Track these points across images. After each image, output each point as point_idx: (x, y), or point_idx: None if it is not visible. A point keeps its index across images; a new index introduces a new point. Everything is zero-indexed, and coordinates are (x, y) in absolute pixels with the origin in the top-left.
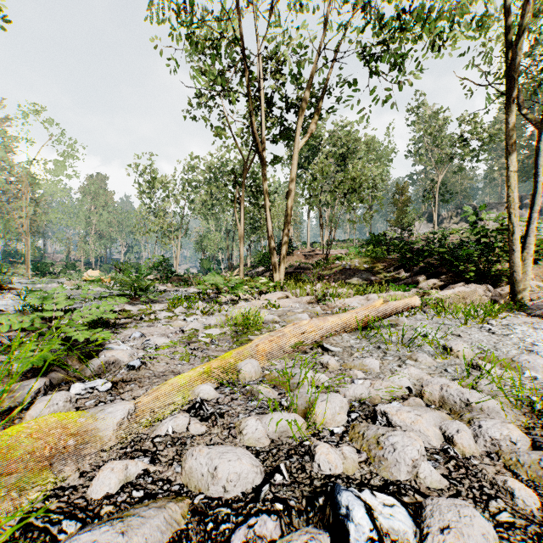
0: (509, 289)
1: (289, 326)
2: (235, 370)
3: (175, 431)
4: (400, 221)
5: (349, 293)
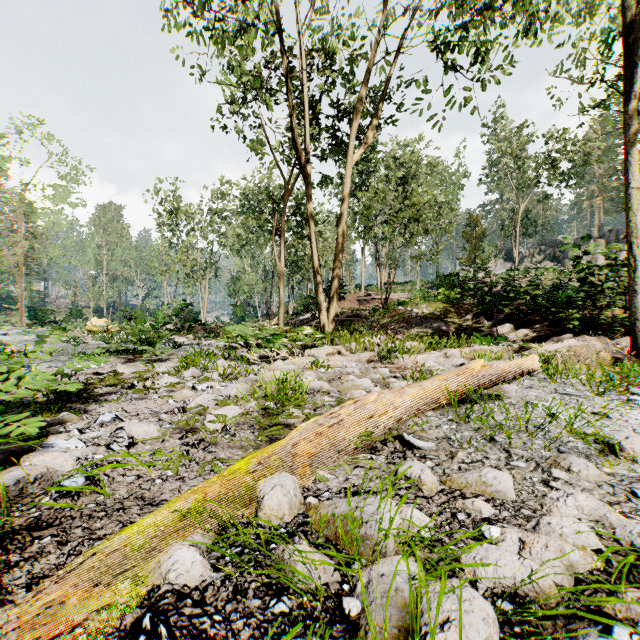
0: (629, 343)
1: (347, 403)
2: (254, 495)
3: None
4: (473, 258)
5: (420, 347)
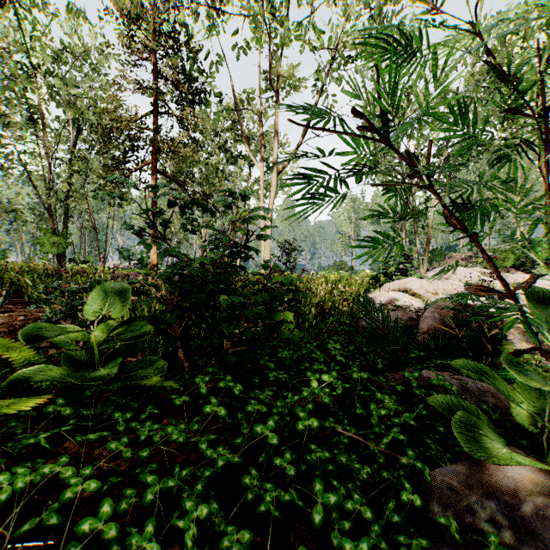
0: None
1: None
2: None
3: None
4: None
5: None
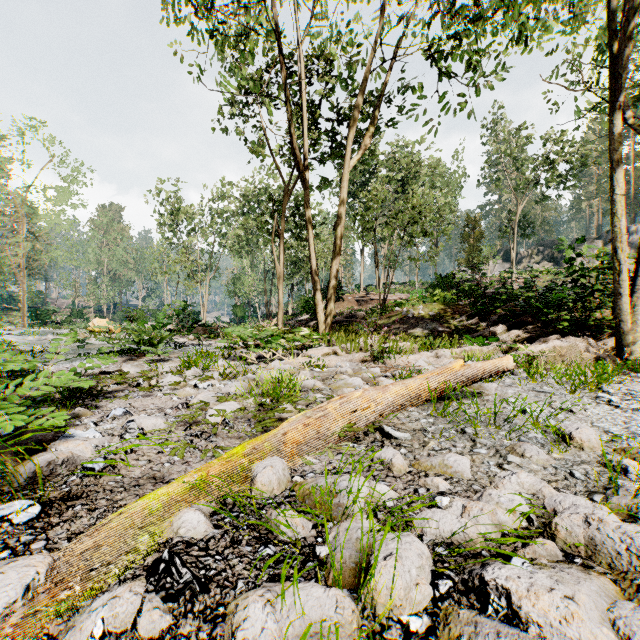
0: (614, 343)
1: (335, 399)
2: (249, 475)
3: (109, 629)
4: (471, 259)
5: (413, 347)
